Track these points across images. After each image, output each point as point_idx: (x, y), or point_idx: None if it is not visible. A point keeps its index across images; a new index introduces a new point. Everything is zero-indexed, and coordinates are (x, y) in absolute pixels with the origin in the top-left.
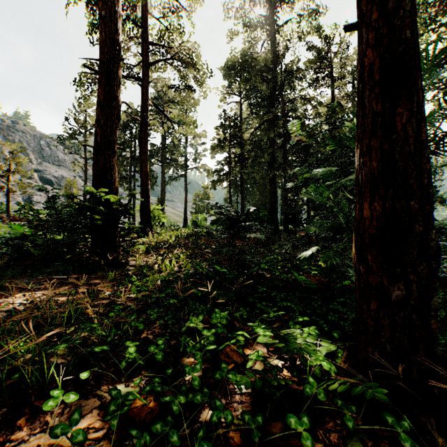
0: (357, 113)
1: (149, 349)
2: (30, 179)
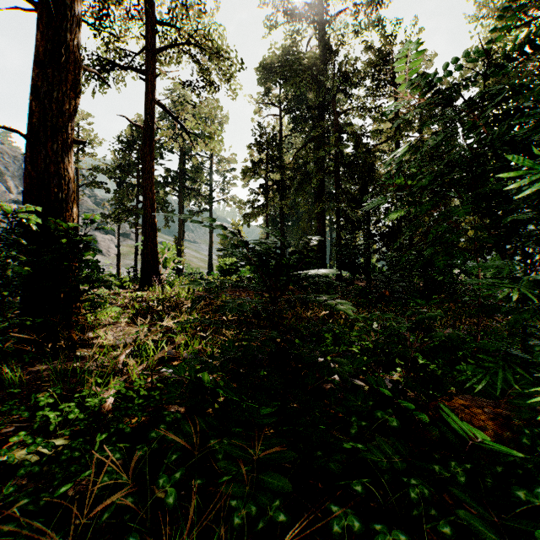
0: None
1: None
2: None
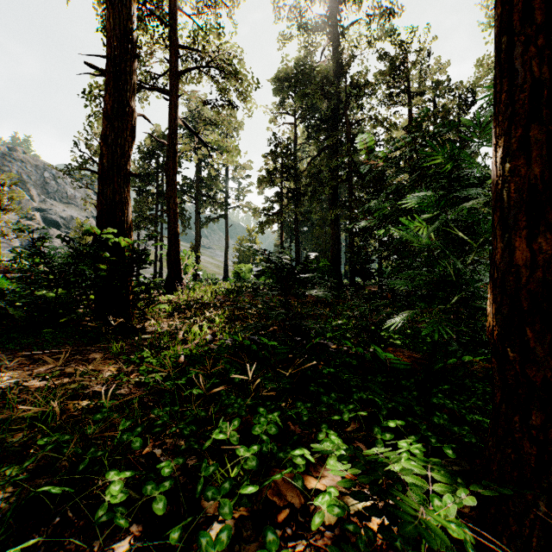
0: (497, 89)
1: (144, 490)
2: (31, 220)
